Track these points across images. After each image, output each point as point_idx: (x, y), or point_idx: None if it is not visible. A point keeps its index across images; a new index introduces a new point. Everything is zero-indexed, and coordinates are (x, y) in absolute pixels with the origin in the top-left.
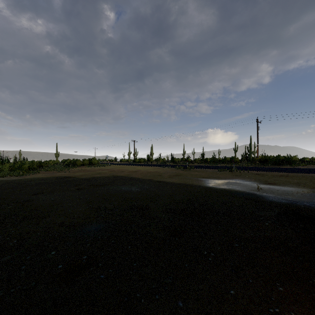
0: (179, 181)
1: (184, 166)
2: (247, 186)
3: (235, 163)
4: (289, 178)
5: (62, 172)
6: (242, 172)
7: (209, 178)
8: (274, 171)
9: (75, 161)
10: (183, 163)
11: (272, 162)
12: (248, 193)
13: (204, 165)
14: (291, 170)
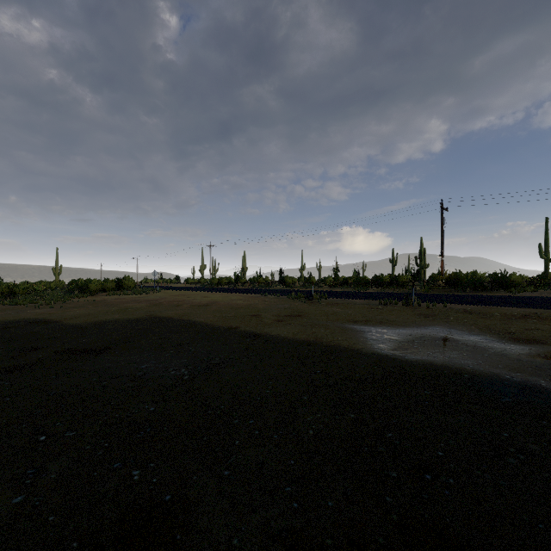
0: (301, 334)
1: (306, 292)
2: (483, 353)
3: (400, 287)
4: (550, 323)
5: (46, 306)
6: (431, 306)
7: (370, 325)
8: (494, 303)
9: (87, 283)
10: (303, 286)
11: (471, 284)
12: (518, 385)
13: (344, 291)
14: (523, 301)
